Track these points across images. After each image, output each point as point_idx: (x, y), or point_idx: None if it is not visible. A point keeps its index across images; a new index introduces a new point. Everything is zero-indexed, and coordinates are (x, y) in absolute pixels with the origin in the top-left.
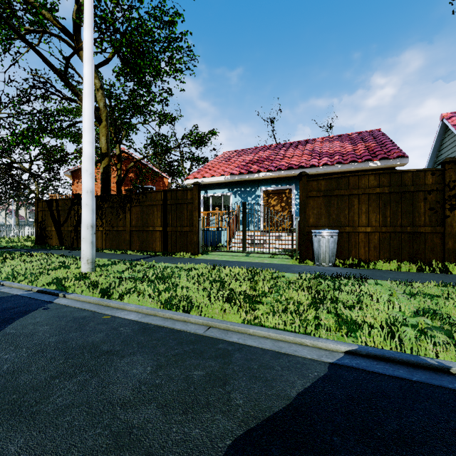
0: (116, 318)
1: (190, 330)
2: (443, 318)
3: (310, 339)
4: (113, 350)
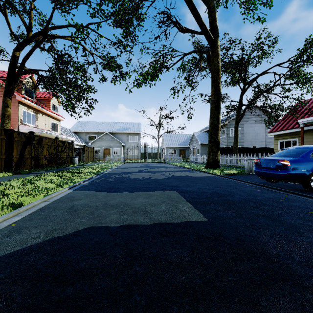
0: (19, 221)
1: (47, 203)
2: (53, 182)
3: (63, 190)
4: (71, 206)
